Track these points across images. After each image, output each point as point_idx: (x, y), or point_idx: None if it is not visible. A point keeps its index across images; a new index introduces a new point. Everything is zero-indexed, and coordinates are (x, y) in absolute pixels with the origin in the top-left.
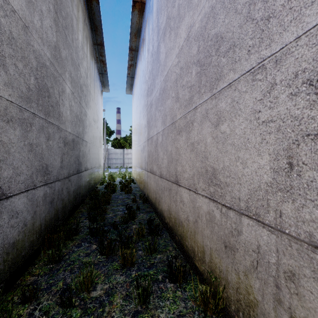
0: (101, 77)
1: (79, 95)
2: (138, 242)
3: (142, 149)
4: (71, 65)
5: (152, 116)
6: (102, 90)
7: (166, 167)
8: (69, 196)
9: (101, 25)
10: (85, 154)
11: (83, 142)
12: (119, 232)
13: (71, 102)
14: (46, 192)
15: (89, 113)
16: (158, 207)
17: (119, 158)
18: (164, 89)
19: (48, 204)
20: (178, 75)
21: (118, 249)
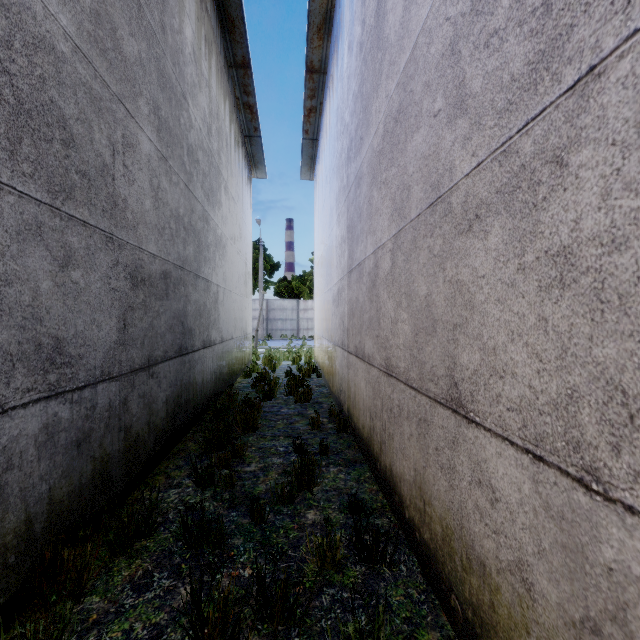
0: (248, 145)
1: (185, 169)
2: (321, 589)
3: (336, 298)
4: (158, 87)
5: (360, 207)
6: (252, 174)
7: (407, 346)
8: (152, 415)
9: (241, 14)
10: (203, 310)
11: (199, 281)
12: (268, 535)
13: (159, 180)
14: (56, 417)
15: (215, 217)
16: (378, 458)
17: (289, 318)
18: (399, 110)
19: (67, 452)
20: (464, 16)
21: (250, 635)
